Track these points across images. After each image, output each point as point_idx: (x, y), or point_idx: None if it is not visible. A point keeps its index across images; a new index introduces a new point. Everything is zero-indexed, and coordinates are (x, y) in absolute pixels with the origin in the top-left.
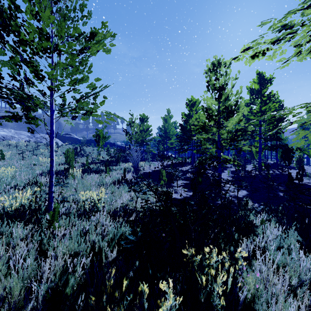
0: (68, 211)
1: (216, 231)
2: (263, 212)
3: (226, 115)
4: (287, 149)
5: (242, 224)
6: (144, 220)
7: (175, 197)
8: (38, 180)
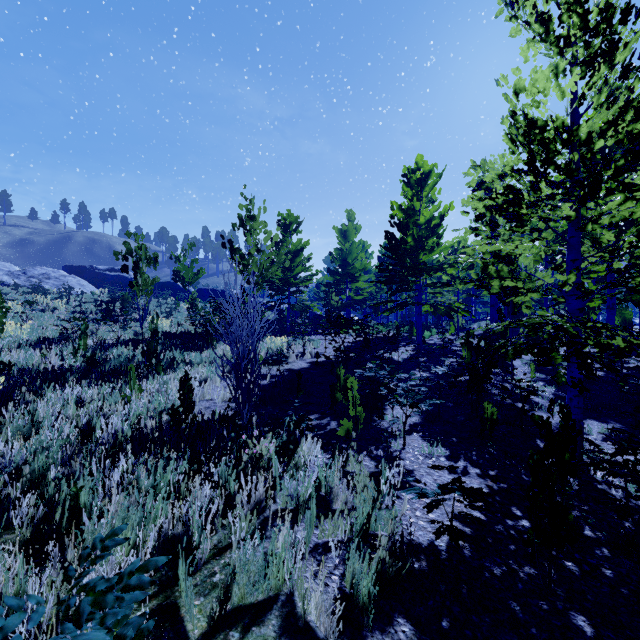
0: None
1: None
2: None
3: (635, 137)
4: None
5: None
6: None
7: (422, 537)
8: None
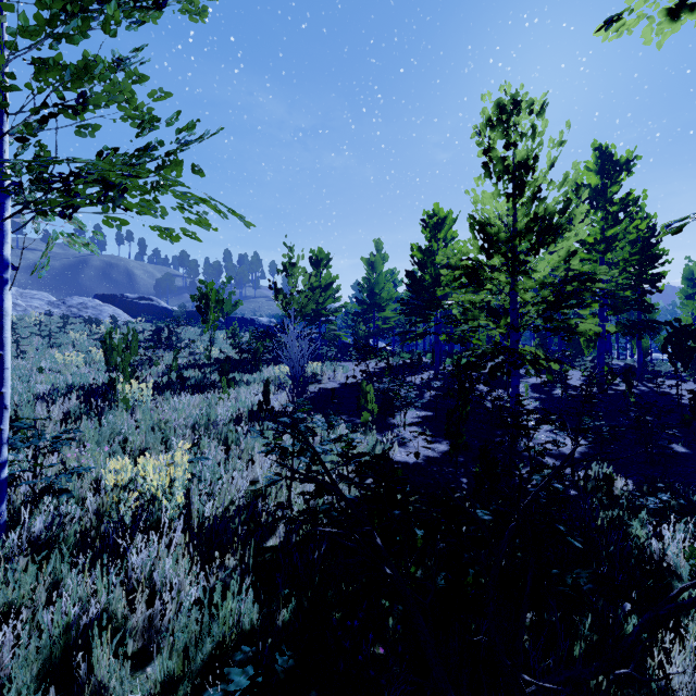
0: (57, 528)
1: (618, 675)
2: (665, 513)
3: (536, 239)
4: (679, 331)
5: (634, 570)
6: (311, 556)
7: (402, 459)
8: (32, 411)
